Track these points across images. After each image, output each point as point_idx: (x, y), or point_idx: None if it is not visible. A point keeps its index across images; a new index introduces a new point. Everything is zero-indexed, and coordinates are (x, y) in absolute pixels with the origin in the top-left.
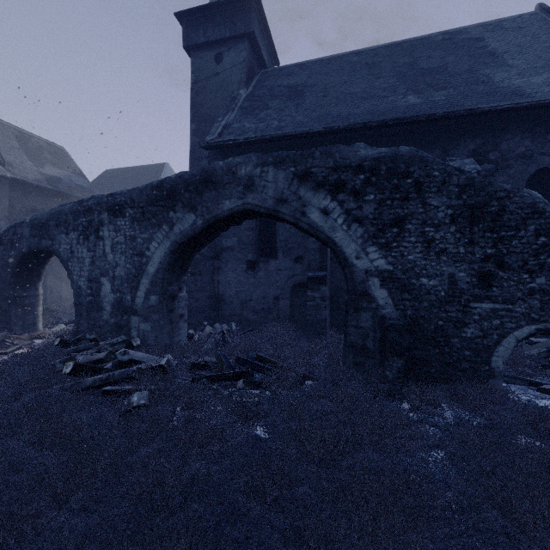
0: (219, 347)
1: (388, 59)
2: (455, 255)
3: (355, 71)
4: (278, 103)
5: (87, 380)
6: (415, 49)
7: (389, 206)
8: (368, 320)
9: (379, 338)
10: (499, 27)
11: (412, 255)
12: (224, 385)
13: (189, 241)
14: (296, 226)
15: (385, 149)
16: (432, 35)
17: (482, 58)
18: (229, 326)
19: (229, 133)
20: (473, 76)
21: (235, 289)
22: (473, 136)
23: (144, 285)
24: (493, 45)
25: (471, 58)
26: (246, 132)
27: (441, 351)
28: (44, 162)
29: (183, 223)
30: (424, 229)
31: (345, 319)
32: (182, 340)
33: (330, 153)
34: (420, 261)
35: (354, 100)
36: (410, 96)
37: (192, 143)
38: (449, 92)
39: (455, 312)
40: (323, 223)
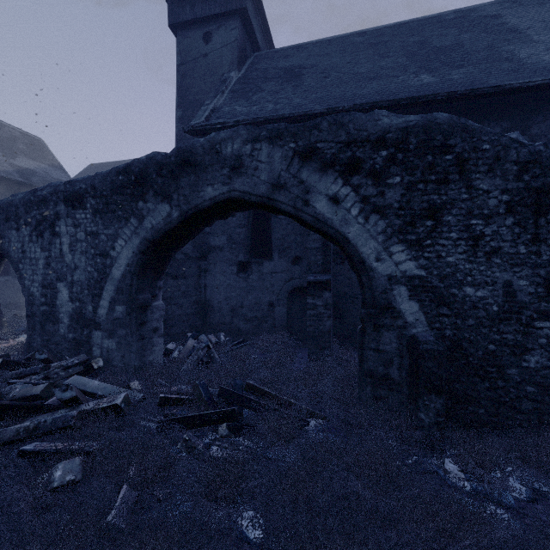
0: (201, 368)
1: (395, 39)
2: (513, 257)
3: (358, 51)
4: (274, 85)
5: (7, 429)
6: (425, 28)
7: (421, 191)
8: (392, 341)
9: (407, 366)
10: (518, 3)
11: (452, 256)
12: (202, 429)
13: (163, 239)
14: (296, 219)
15: (415, 117)
16: (443, 14)
17: (502, 34)
18: (217, 337)
19: (218, 117)
20: (495, 52)
21: (225, 294)
22: (498, 118)
23: (108, 293)
24: (513, 22)
25: (489, 35)
26: (237, 116)
27: (492, 385)
28: (16, 153)
29: (155, 215)
30: (469, 222)
31: (360, 339)
32: (157, 359)
33: (341, 123)
34: (464, 264)
35: (359, 81)
36: (423, 75)
37: (177, 132)
38: (469, 70)
39: (513, 333)
40: (332, 214)
